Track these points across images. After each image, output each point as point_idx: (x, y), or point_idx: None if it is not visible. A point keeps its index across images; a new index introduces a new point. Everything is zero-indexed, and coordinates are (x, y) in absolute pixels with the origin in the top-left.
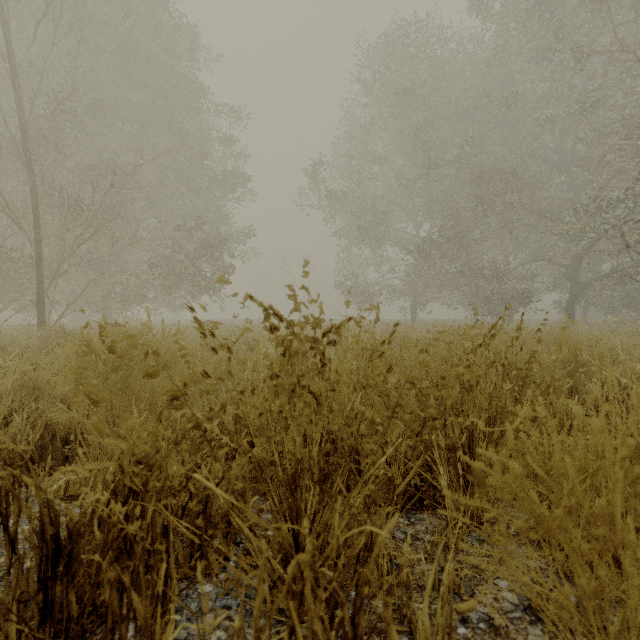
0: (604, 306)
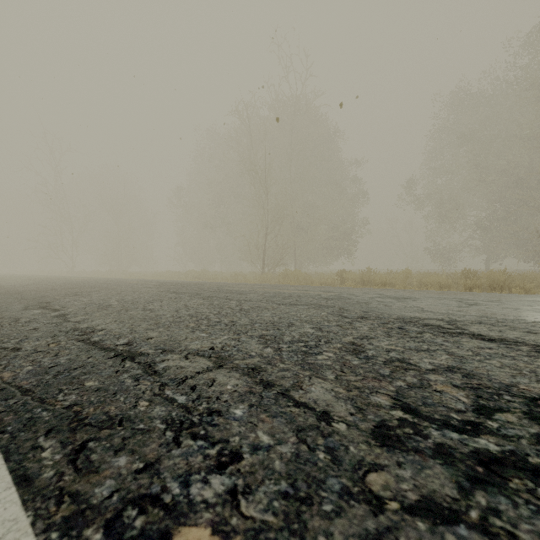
0: None
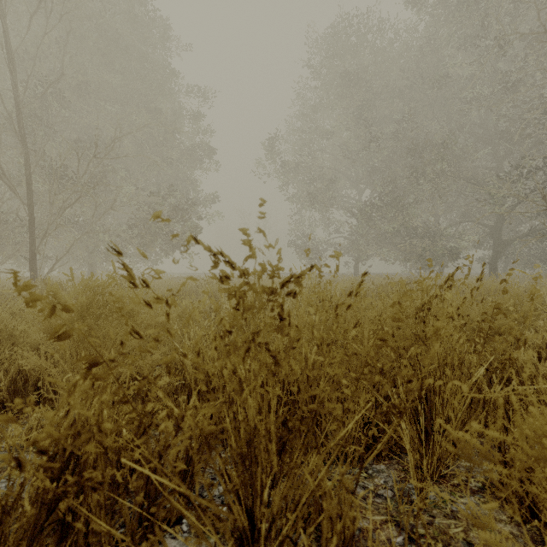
0: (523, 261)
